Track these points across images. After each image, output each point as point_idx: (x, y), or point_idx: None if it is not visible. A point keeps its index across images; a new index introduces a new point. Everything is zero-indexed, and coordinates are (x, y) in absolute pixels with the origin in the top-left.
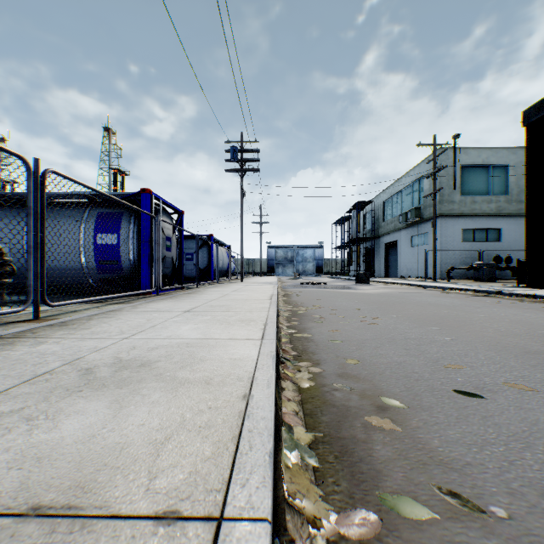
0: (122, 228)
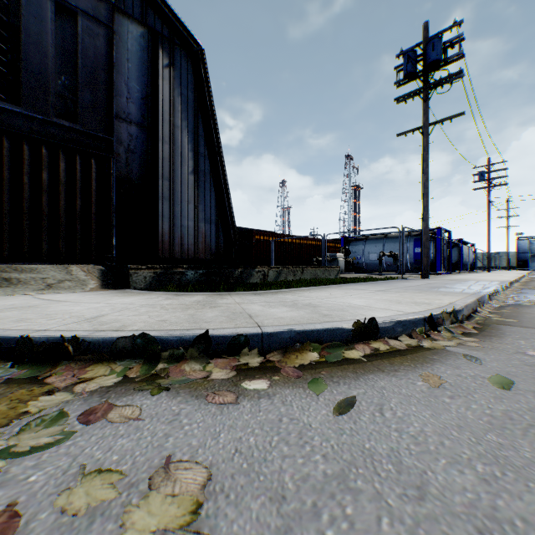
0: None
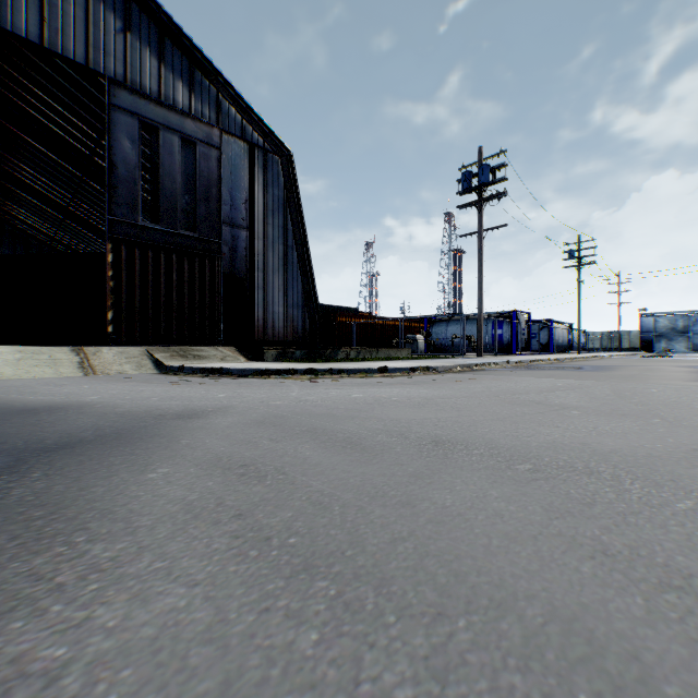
0: (503, 327)
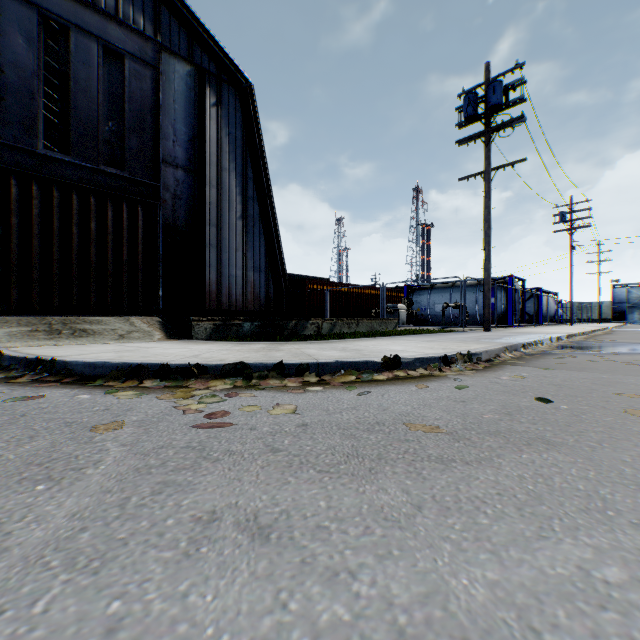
0: (497, 295)
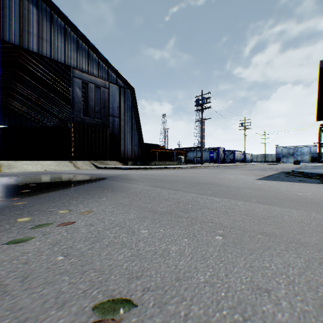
0: (214, 153)
